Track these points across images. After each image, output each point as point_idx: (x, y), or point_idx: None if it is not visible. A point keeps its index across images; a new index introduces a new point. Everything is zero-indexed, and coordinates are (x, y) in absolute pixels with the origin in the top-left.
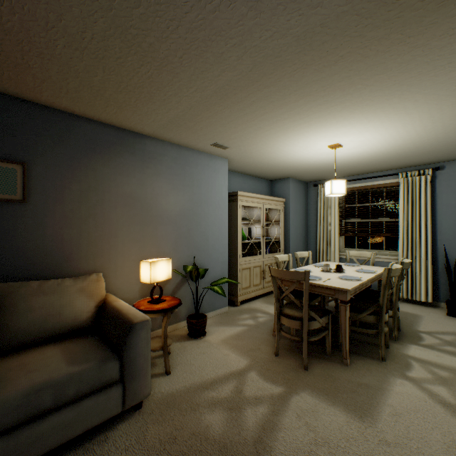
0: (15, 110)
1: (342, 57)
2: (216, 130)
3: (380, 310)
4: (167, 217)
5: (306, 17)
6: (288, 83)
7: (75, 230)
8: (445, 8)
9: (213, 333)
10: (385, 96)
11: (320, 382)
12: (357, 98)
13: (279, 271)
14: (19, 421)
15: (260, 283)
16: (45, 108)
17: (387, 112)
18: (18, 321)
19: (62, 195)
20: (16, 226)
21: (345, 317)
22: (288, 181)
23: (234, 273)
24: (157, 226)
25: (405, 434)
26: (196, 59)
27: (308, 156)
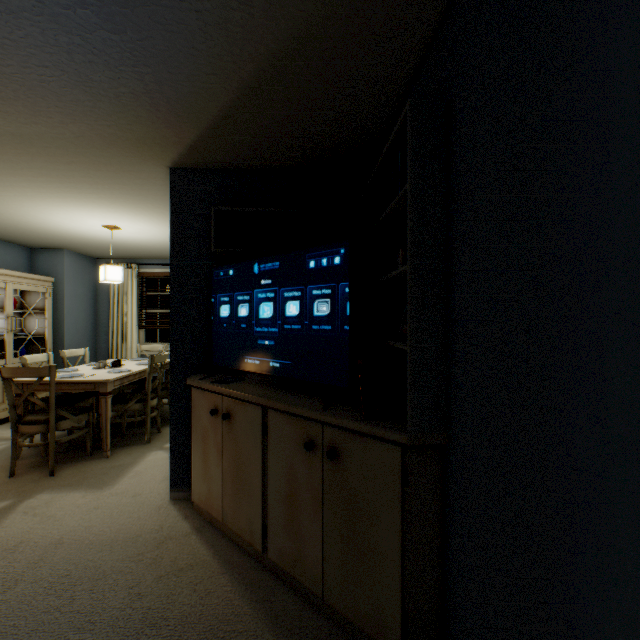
0: None
1: (75, 162)
2: None
3: (147, 396)
4: None
5: (18, 126)
6: (16, 160)
7: None
8: (146, 166)
9: None
10: (139, 200)
11: (69, 479)
12: (111, 194)
13: (14, 370)
14: None
15: (4, 401)
16: None
17: (151, 213)
18: None
19: None
20: None
21: (107, 409)
22: (62, 253)
23: None
24: None
25: (137, 483)
26: None
27: (82, 230)
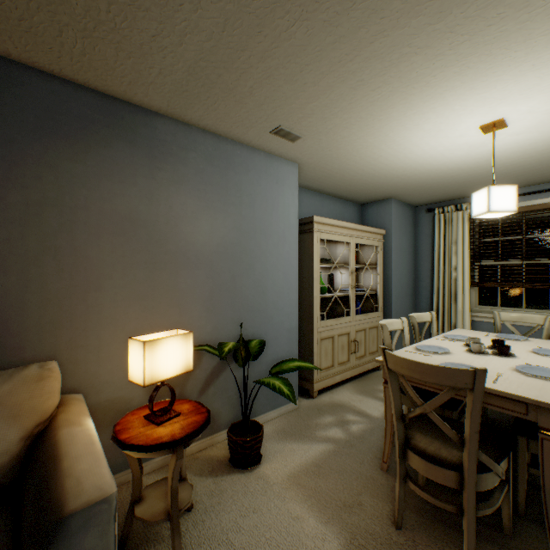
0: None
1: None
2: (279, 92)
3: None
4: (195, 256)
5: None
6: None
7: (15, 277)
8: None
9: (273, 458)
10: None
11: None
12: None
13: (410, 363)
14: None
15: (348, 359)
16: None
17: None
18: None
19: None
20: None
21: None
22: (388, 203)
23: (308, 345)
24: (177, 270)
25: None
26: None
27: (435, 153)
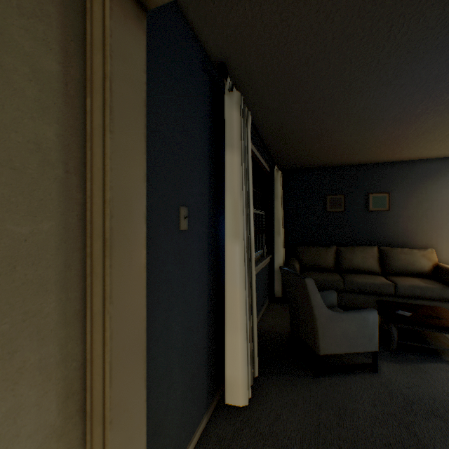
0: (384, 168)
1: None
2: None
3: None
4: None
5: None
6: None
7: (413, 224)
8: None
9: None
10: None
11: None
12: None
13: None
14: (407, 295)
15: None
16: (397, 162)
17: None
18: (394, 263)
19: (406, 205)
20: (385, 222)
21: None
22: None
23: None
24: None
25: None
26: None
27: None
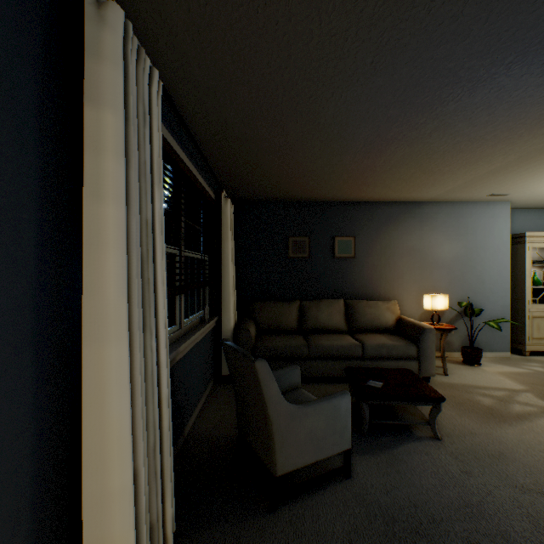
0: (350, 208)
1: None
2: (491, 187)
3: None
4: (440, 263)
5: None
6: None
7: (378, 273)
8: None
9: (488, 366)
10: None
11: None
12: None
13: None
14: (374, 356)
15: None
16: (363, 203)
17: None
18: (361, 318)
19: (371, 252)
20: (351, 271)
21: None
22: None
23: (520, 320)
24: (432, 270)
25: None
26: (469, 166)
27: None
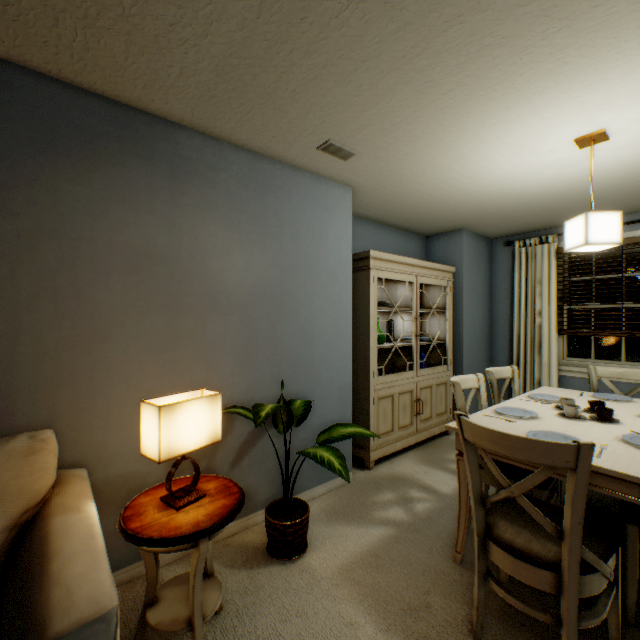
0: None
1: None
2: (328, 97)
3: None
4: (226, 298)
5: None
6: None
7: (3, 326)
8: None
9: (321, 545)
10: None
11: None
12: None
13: (493, 434)
14: None
15: (411, 422)
16: None
17: None
18: None
19: None
20: None
21: None
22: (459, 235)
23: (363, 405)
24: (204, 316)
25: None
26: None
27: (518, 173)
